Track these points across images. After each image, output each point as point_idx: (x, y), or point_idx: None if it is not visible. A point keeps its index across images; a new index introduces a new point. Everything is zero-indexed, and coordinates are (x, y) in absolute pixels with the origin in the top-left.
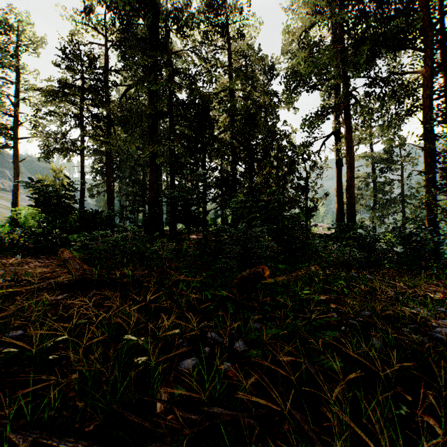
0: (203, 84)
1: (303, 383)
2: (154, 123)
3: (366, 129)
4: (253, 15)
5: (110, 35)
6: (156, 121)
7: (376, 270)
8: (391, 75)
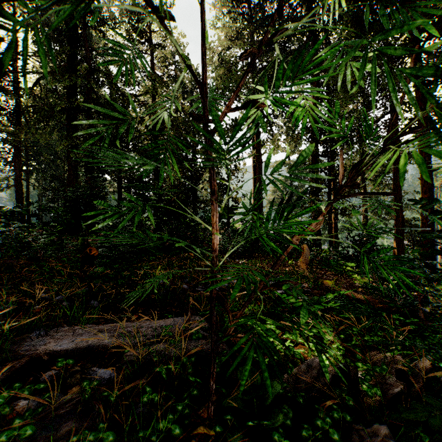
0: (124, 85)
1: (83, 311)
2: (73, 118)
3: (274, 141)
4: (175, 27)
5: (20, 16)
6: (75, 116)
7: (254, 256)
8: (290, 99)
